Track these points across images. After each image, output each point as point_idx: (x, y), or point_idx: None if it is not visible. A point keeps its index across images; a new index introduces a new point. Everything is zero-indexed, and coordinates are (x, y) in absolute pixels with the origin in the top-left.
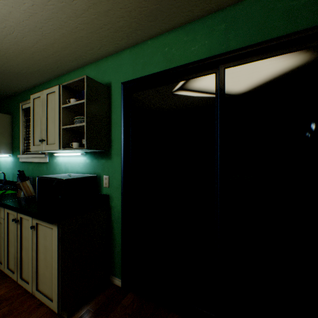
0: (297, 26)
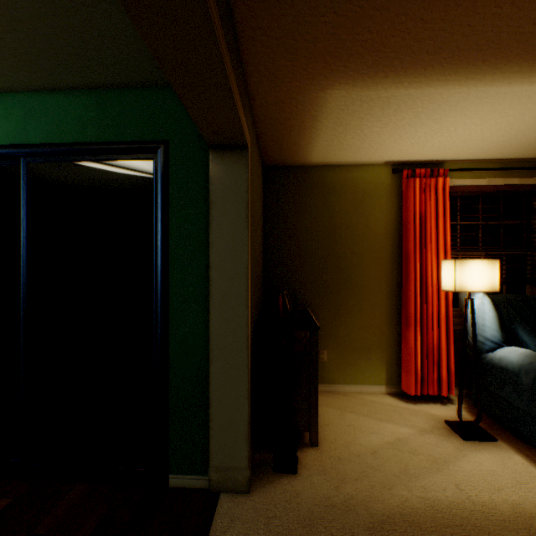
0: (88, 137)
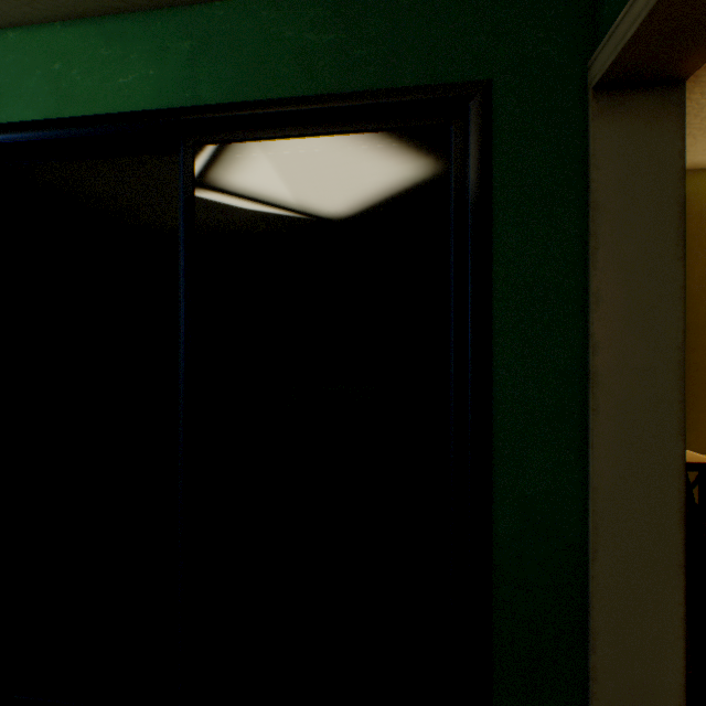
0: (318, 85)
